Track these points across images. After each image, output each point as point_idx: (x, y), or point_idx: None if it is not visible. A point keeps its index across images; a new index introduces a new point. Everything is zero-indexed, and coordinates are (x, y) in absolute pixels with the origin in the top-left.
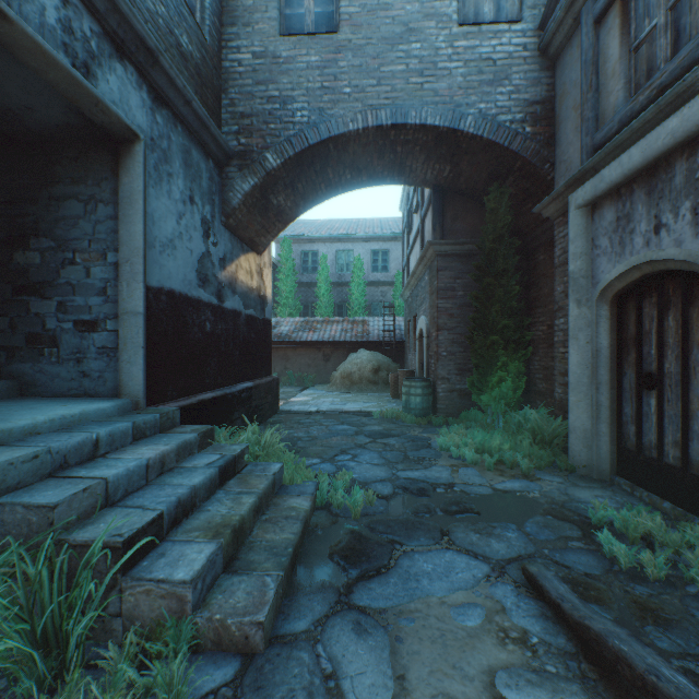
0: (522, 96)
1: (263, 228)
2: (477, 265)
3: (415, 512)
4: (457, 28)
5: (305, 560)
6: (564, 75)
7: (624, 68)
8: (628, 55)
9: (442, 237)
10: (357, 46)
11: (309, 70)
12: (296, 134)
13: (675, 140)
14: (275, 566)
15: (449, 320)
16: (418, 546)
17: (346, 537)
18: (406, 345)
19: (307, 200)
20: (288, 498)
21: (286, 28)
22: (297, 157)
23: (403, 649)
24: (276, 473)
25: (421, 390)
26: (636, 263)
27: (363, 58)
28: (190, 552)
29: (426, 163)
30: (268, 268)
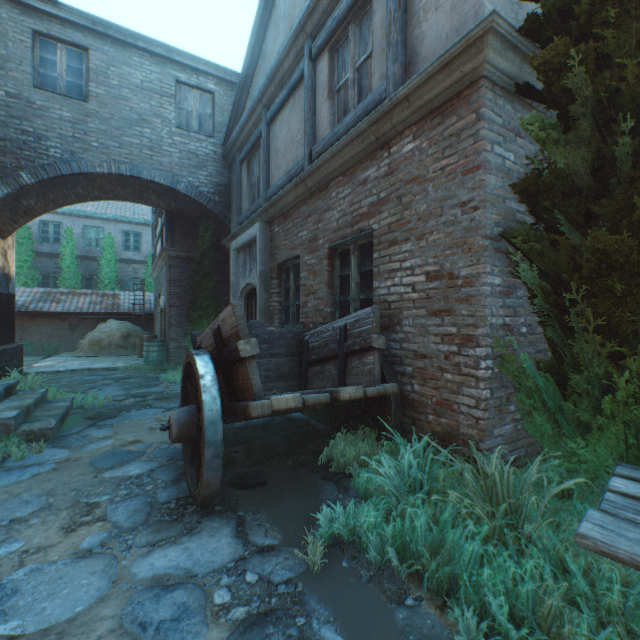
0: (214, 180)
1: (12, 220)
2: (193, 269)
3: (137, 402)
4: (175, 129)
5: (70, 421)
6: (234, 177)
7: (249, 192)
8: (250, 187)
9: (173, 246)
10: (104, 117)
11: (63, 121)
12: (51, 164)
13: (251, 238)
14: (55, 418)
15: (178, 301)
16: (135, 410)
17: (94, 413)
18: (155, 317)
19: (58, 203)
20: (55, 403)
21: (41, 82)
22: (51, 180)
23: (119, 429)
24: (45, 392)
25: (158, 348)
26: (247, 283)
27: (108, 126)
28: (6, 413)
29: (159, 198)
30: (12, 249)
